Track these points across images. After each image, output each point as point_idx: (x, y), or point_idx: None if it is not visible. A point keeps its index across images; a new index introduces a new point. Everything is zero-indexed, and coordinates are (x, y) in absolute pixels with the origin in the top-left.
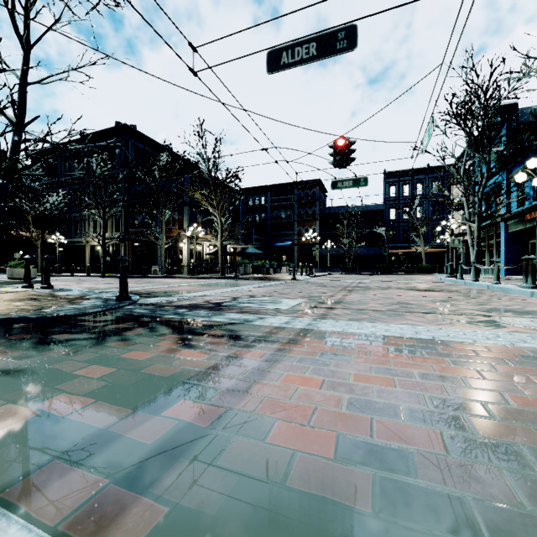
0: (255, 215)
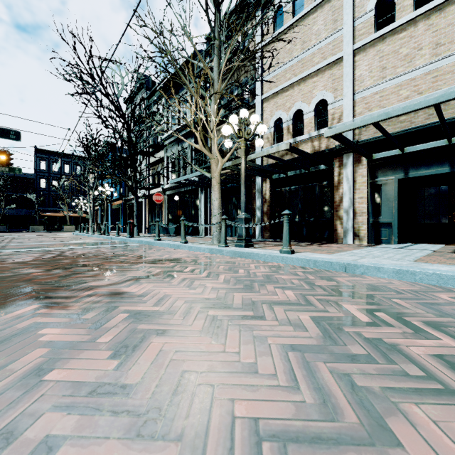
0: None
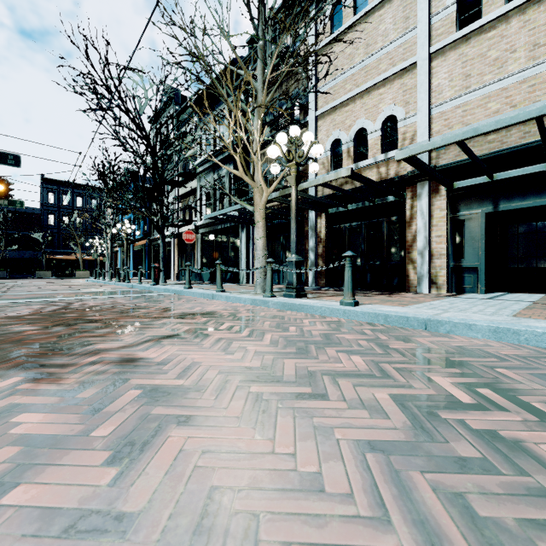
0: None
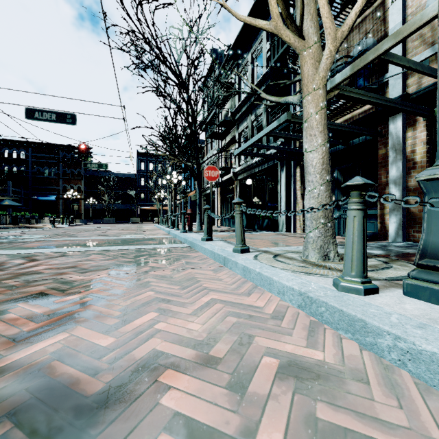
0: (12, 167)
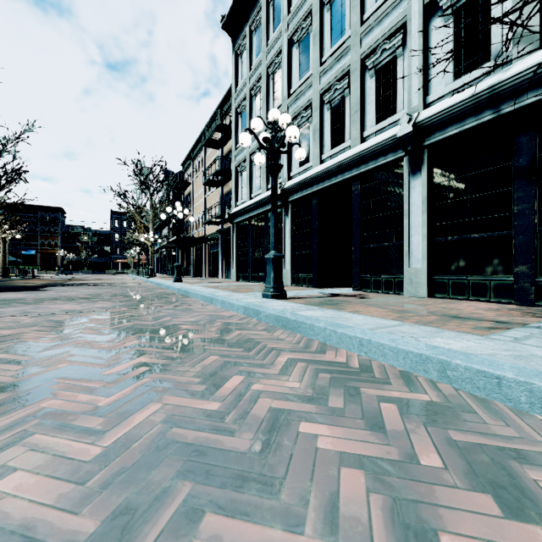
0: None
